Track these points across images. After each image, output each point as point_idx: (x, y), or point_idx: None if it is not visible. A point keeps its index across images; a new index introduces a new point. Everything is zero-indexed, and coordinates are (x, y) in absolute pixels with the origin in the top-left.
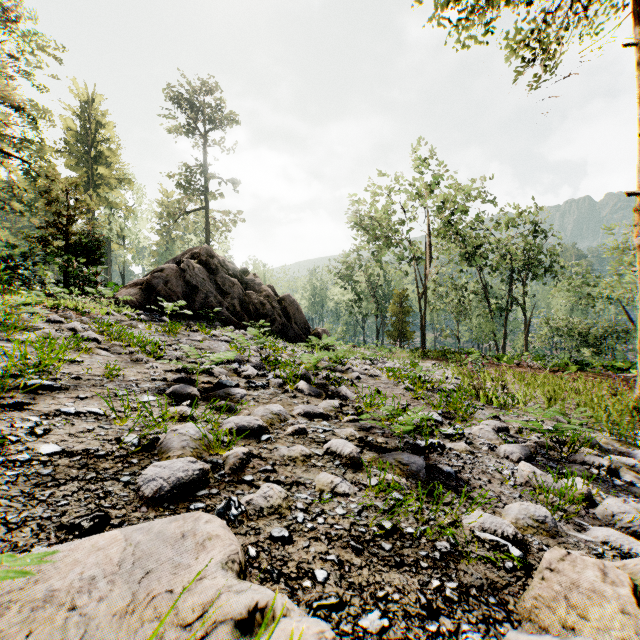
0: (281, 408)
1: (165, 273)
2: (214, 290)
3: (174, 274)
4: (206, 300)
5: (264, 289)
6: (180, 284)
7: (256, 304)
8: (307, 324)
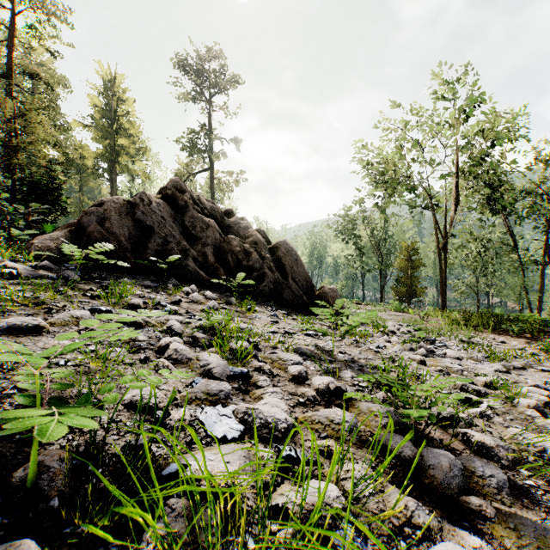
0: None
1: (103, 207)
2: (178, 233)
3: (117, 209)
4: (164, 247)
5: (251, 233)
6: (126, 224)
7: (238, 253)
8: (309, 281)
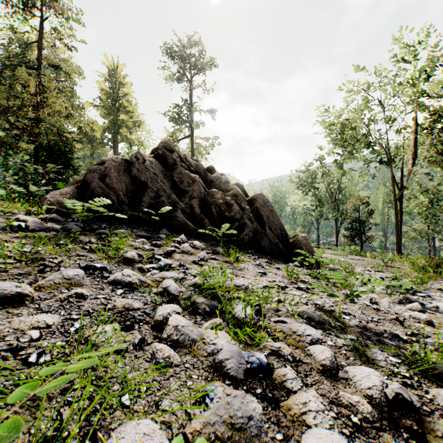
0: None
1: (104, 165)
2: (168, 188)
3: (115, 167)
4: (156, 200)
5: (231, 187)
6: (123, 180)
7: (220, 205)
8: (283, 229)
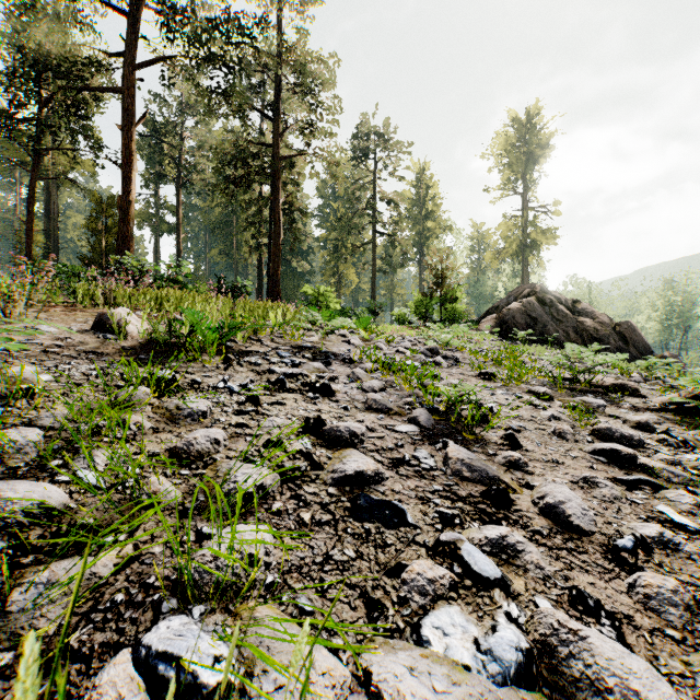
0: (620, 376)
1: (512, 310)
2: (550, 320)
3: (519, 311)
4: (543, 329)
5: (597, 316)
6: (523, 318)
7: (589, 330)
8: (648, 348)
